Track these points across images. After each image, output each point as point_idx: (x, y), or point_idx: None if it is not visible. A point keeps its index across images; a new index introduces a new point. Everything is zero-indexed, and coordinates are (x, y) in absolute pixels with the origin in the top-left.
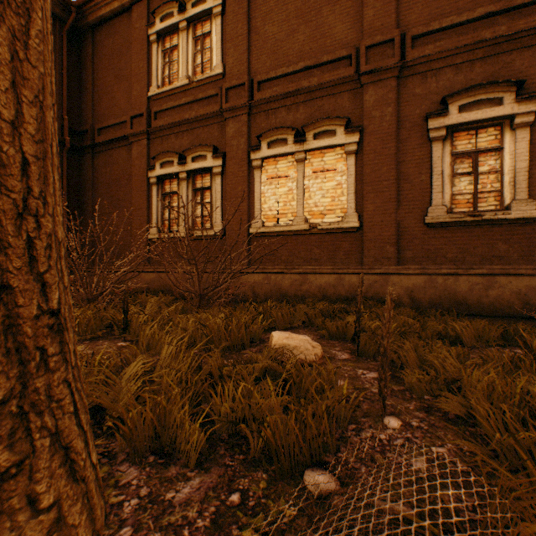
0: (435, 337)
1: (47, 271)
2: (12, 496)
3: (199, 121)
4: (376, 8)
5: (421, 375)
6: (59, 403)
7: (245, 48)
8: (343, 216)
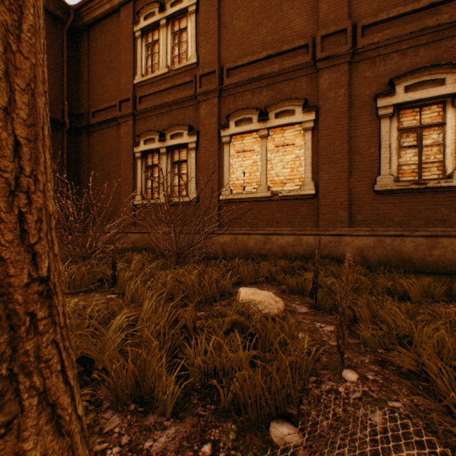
0: (385, 293)
1: (37, 242)
2: (1, 455)
3: (177, 103)
4: (330, 2)
5: (375, 331)
6: (47, 363)
7: (216, 40)
8: (301, 184)
